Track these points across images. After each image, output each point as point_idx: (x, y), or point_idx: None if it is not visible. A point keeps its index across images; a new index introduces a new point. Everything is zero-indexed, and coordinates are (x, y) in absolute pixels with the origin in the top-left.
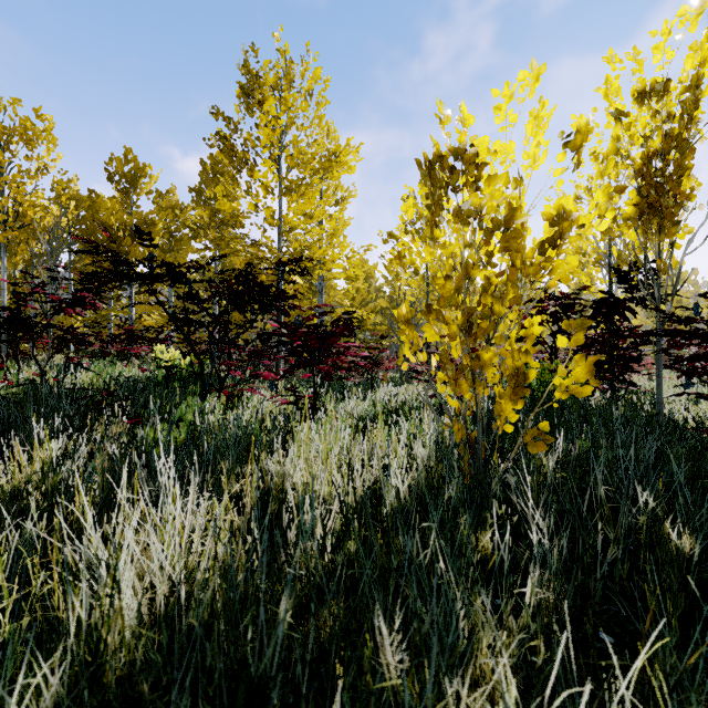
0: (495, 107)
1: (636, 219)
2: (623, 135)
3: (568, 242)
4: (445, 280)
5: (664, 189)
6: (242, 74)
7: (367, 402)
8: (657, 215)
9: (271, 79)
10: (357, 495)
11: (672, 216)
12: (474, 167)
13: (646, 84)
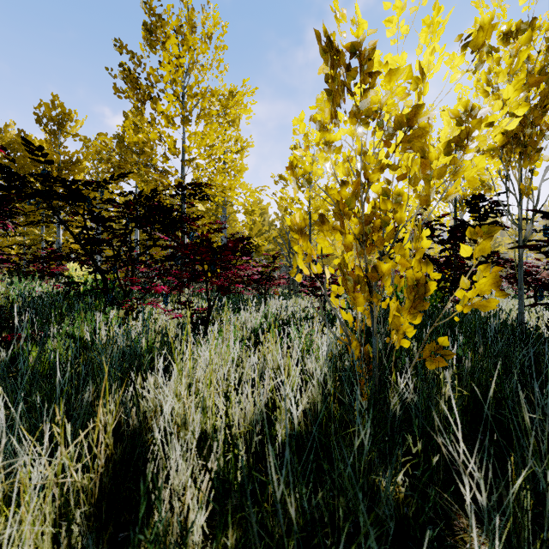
0: (386, 20)
1: (499, 149)
2: (493, 68)
3: (475, 142)
4: (340, 186)
5: (527, 120)
6: (145, 12)
7: (260, 314)
8: (520, 144)
9: (174, 22)
10: (246, 422)
11: (535, 144)
12: (372, 62)
13: (512, 25)
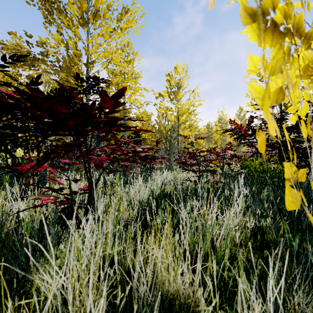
0: None
1: None
2: None
3: None
4: None
5: None
6: None
7: (147, 188)
8: None
9: None
10: None
11: None
12: None
13: None
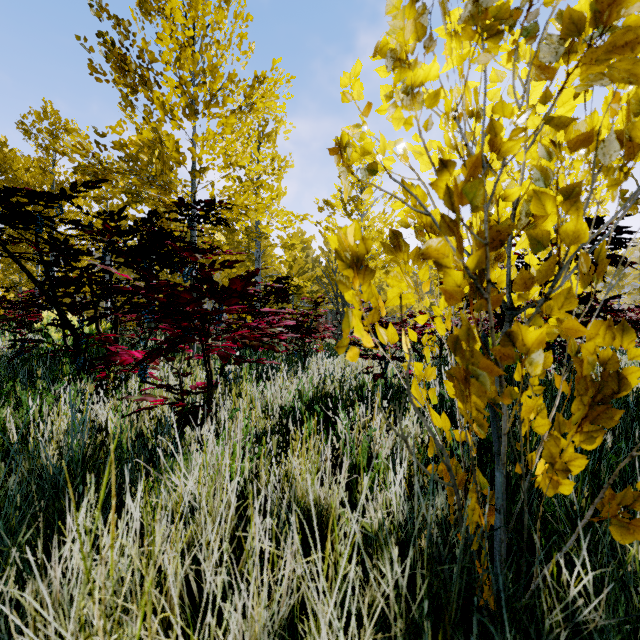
0: None
1: None
2: None
3: None
4: (437, 172)
5: None
6: None
7: (295, 386)
8: None
9: None
10: None
11: None
12: None
13: None
